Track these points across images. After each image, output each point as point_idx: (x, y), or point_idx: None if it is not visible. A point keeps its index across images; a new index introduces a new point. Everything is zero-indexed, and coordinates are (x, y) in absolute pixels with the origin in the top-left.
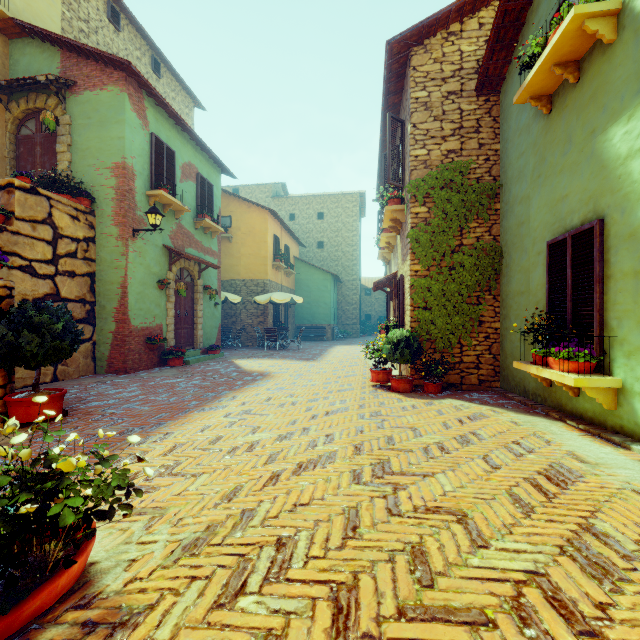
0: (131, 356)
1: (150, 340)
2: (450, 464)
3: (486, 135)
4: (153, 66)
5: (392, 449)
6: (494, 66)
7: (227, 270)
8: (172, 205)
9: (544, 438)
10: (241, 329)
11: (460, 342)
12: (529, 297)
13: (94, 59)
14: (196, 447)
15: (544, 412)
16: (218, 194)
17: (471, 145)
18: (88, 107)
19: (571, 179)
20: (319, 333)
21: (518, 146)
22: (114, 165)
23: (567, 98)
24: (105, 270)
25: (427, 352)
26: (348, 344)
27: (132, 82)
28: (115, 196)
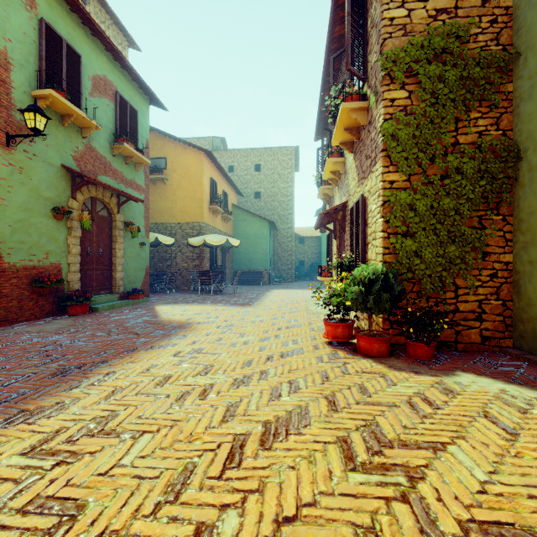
0: (3, 303)
1: (37, 282)
2: None
3: None
4: None
5: None
6: None
7: (162, 213)
8: (73, 116)
9: None
10: (174, 272)
11: (454, 282)
12: None
13: None
14: None
15: None
16: (145, 124)
17: (470, 1)
18: None
19: None
20: (256, 277)
21: None
22: None
23: None
24: None
25: (407, 297)
26: (284, 288)
27: None
28: None
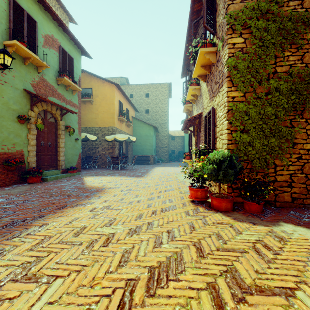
0: None
1: (7, 162)
2: None
3: None
4: None
5: None
6: None
7: (89, 121)
8: (31, 58)
9: None
10: (97, 157)
11: (274, 162)
12: None
13: None
14: None
15: None
16: (78, 66)
17: None
18: None
19: None
20: (146, 160)
21: None
22: None
23: None
24: None
25: (243, 172)
26: (163, 166)
27: None
28: None
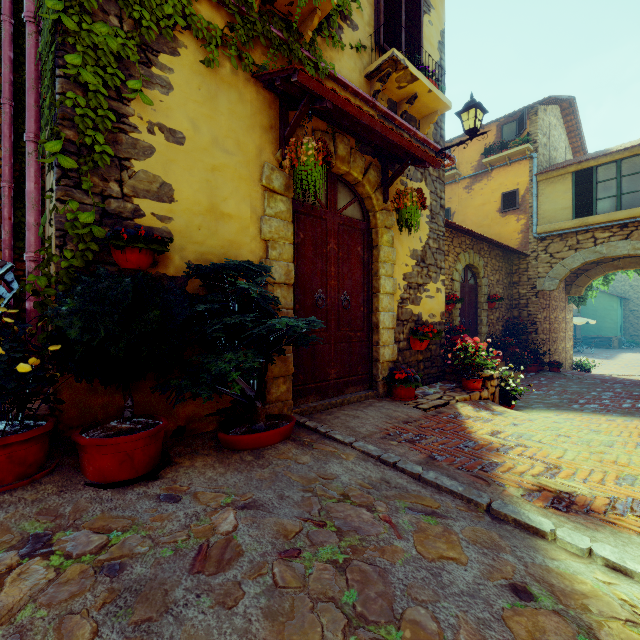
0: None
1: None
2: None
3: None
4: None
5: None
6: None
7: None
8: None
9: None
10: None
11: None
12: None
13: None
14: None
15: None
16: None
17: None
18: None
19: None
20: (605, 342)
21: None
22: None
23: None
24: None
25: None
26: (636, 352)
27: None
28: None
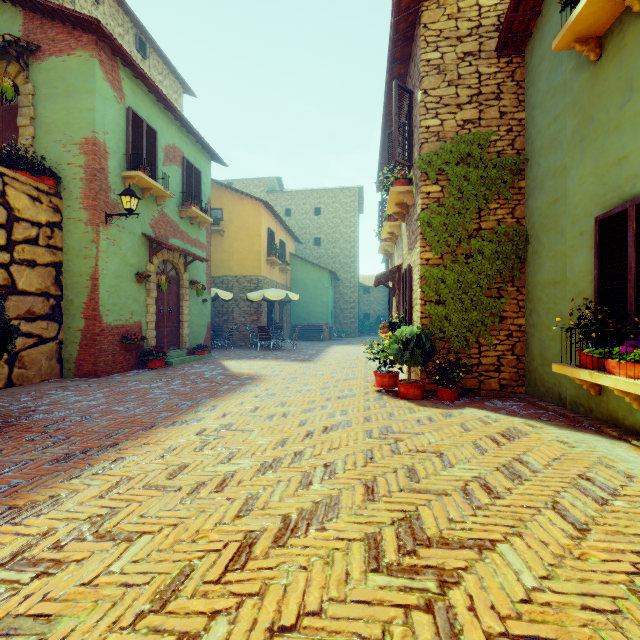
0: (103, 357)
1: (126, 339)
2: (510, 521)
3: (508, 102)
4: (137, 45)
5: (418, 490)
6: (519, 19)
7: (218, 265)
8: (152, 189)
9: (617, 469)
10: (233, 328)
11: (478, 341)
12: (566, 287)
13: (60, 20)
14: (147, 483)
15: (594, 427)
16: (207, 182)
17: (491, 114)
18: (54, 75)
19: (633, 135)
20: (316, 332)
21: (550, 110)
22: (83, 140)
23: (626, 35)
24: (73, 260)
25: (440, 353)
26: (346, 344)
27: (104, 47)
28: (84, 176)
